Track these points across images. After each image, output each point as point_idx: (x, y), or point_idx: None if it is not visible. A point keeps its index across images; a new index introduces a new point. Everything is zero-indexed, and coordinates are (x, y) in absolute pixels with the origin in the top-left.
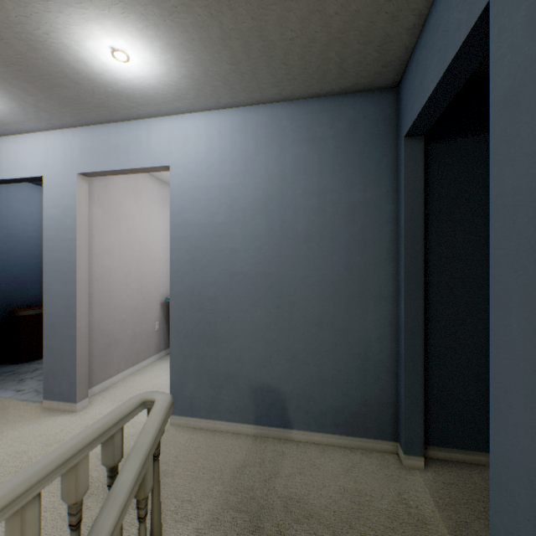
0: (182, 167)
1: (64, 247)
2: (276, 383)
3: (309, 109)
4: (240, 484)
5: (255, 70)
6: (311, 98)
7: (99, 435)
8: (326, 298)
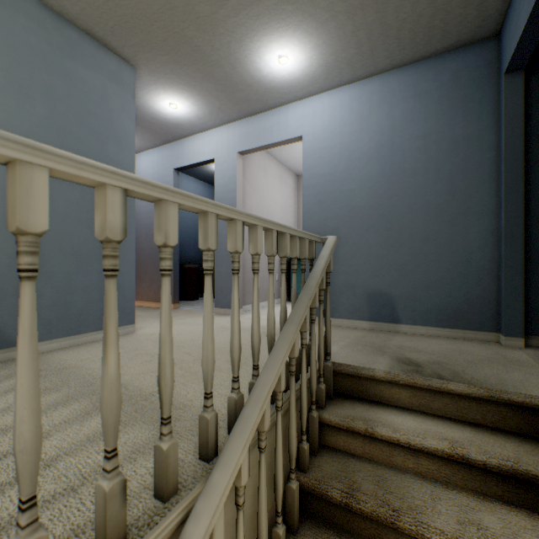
0: (311, 135)
1: (228, 204)
2: (386, 289)
3: (415, 71)
4: (363, 340)
5: (373, 49)
6: (417, 62)
7: (310, 235)
8: (430, 219)
